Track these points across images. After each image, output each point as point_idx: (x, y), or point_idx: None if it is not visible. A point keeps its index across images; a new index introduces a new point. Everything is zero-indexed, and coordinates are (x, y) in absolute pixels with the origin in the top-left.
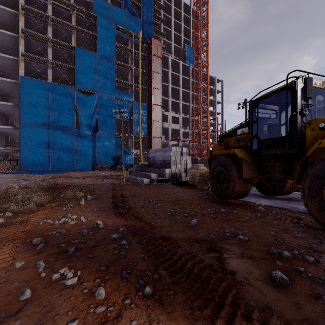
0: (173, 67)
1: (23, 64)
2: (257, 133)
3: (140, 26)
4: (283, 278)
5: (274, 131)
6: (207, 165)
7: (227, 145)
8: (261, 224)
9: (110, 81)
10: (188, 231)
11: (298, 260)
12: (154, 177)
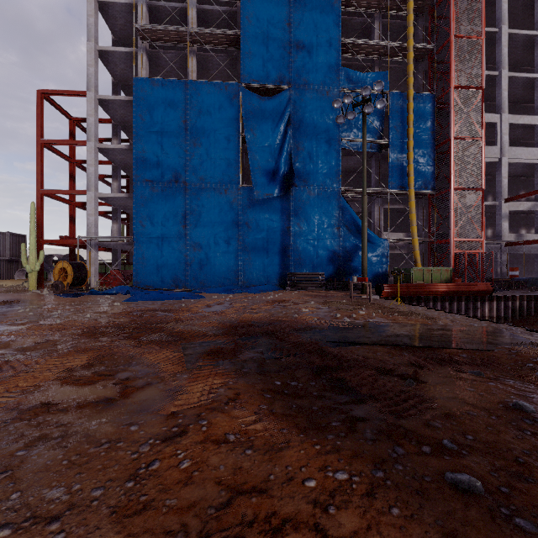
0: None
1: (143, 58)
2: None
3: None
4: None
5: None
6: None
7: None
8: None
9: (326, 48)
10: None
11: None
12: None
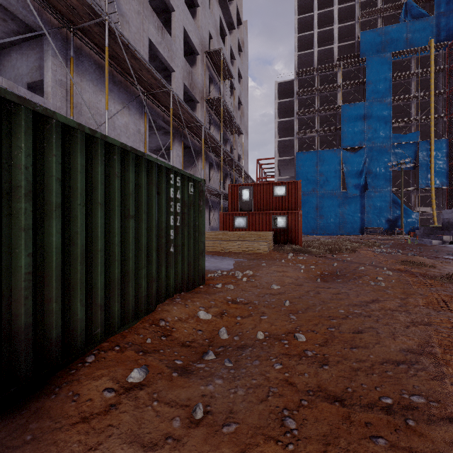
0: None
1: (296, 141)
2: None
3: (432, 25)
4: None
5: None
6: None
7: None
8: None
9: (383, 126)
10: None
11: None
12: (446, 240)
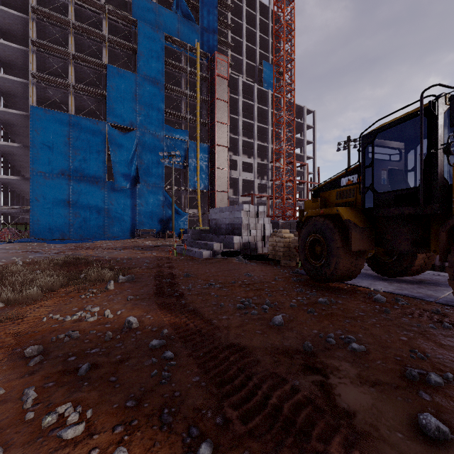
0: (245, 92)
1: (33, 89)
2: (373, 183)
3: (198, 34)
4: (440, 429)
5: (398, 180)
6: (293, 231)
7: (326, 202)
8: (383, 323)
9: (157, 112)
10: (269, 335)
11: None
12: (217, 249)
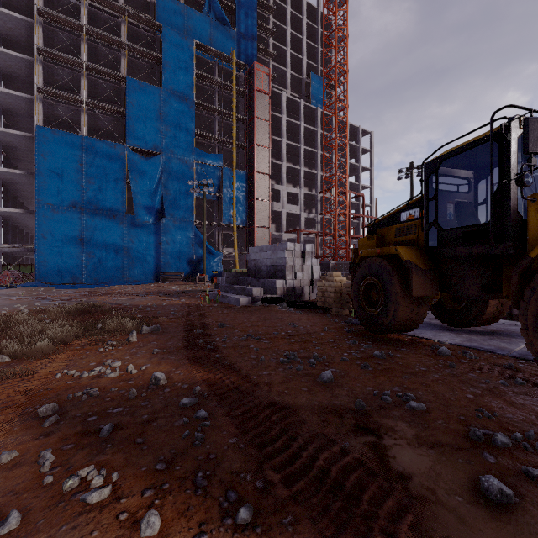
0: (289, 110)
1: (40, 105)
2: (437, 219)
3: (234, 42)
4: (503, 492)
5: (466, 215)
6: (346, 274)
7: (383, 240)
8: (447, 380)
9: (185, 134)
10: (317, 393)
11: (526, 452)
12: (257, 295)
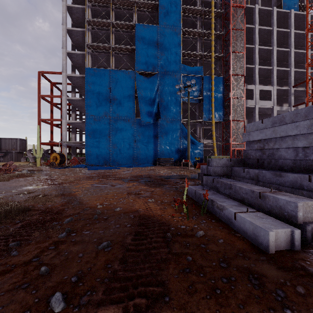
0: (260, 22)
1: (89, 57)
2: None
3: None
4: None
5: None
6: None
7: None
8: None
9: (174, 55)
10: None
11: None
12: (306, 218)
